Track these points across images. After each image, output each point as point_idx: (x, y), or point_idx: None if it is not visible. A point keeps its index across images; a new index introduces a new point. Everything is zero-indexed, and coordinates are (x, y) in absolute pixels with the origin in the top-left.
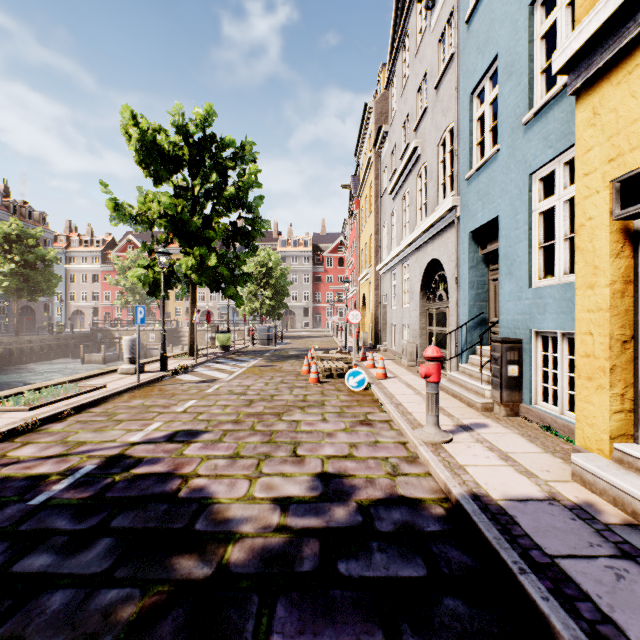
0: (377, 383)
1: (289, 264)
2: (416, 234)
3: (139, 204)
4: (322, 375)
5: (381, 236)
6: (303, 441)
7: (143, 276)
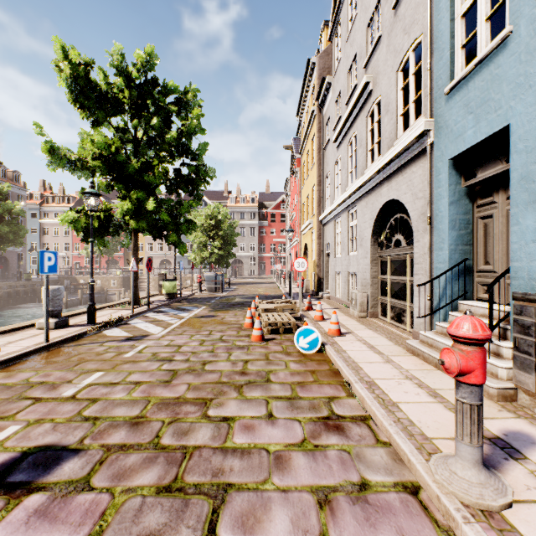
0: (332, 343)
1: (237, 219)
2: (368, 175)
3: (80, 150)
4: (266, 330)
5: (323, 187)
6: (233, 484)
7: (75, 221)
